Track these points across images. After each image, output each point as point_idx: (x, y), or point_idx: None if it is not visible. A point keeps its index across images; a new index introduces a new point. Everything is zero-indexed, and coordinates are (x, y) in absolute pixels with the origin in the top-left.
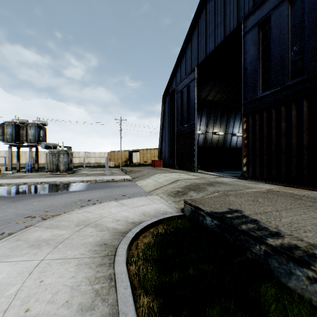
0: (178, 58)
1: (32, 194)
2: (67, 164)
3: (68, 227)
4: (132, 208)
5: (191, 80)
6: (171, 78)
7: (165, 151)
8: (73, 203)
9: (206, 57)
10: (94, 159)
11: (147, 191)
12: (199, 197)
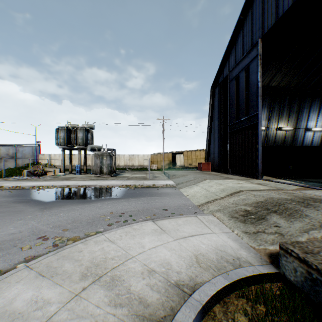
0: (231, 36)
1: (66, 200)
2: (110, 166)
3: (67, 278)
4: (175, 239)
5: (252, 58)
6: (221, 64)
7: (214, 152)
8: (101, 217)
9: (278, 20)
10: (137, 162)
11: (196, 204)
12: (298, 231)
